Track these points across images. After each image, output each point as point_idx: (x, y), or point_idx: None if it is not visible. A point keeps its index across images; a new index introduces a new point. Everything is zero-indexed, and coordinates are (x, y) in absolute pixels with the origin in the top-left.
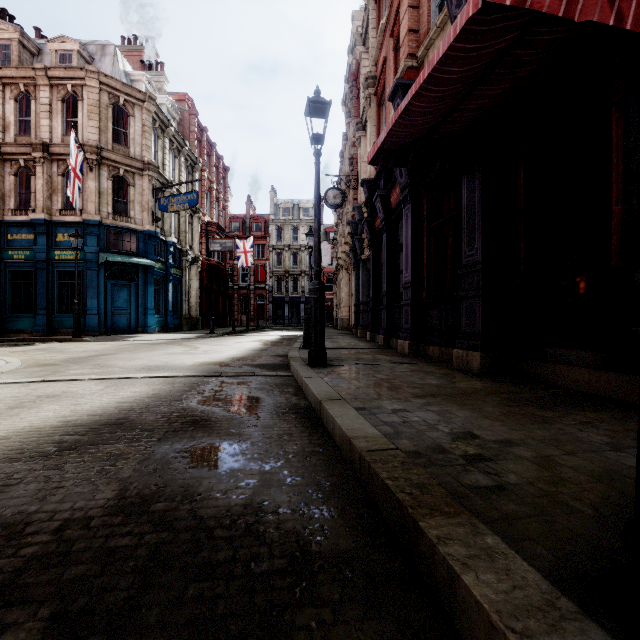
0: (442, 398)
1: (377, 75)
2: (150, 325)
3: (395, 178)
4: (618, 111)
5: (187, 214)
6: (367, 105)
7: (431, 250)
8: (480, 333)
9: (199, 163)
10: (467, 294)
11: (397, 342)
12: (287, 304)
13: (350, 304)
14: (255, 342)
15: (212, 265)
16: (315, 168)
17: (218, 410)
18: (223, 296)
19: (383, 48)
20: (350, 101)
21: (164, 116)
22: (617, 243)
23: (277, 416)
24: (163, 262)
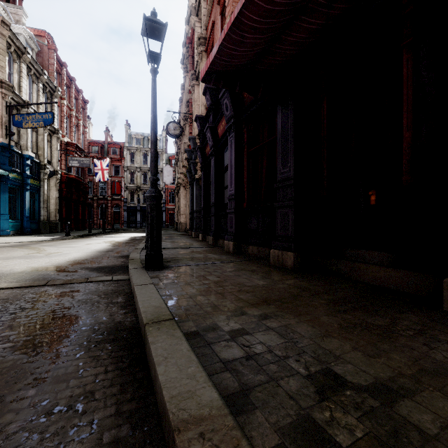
0: (275, 305)
1: (207, 37)
2: (3, 229)
3: (222, 113)
4: (408, 52)
5: (45, 133)
6: (200, 59)
7: (250, 170)
8: (293, 236)
9: (58, 91)
10: (282, 204)
11: (223, 242)
12: (139, 212)
13: (187, 212)
14: (105, 243)
15: (71, 178)
16: (152, 84)
17: (0, 349)
18: (82, 204)
19: (212, 15)
20: (187, 59)
21: (20, 43)
22: (407, 162)
23: (86, 351)
24: (19, 173)
